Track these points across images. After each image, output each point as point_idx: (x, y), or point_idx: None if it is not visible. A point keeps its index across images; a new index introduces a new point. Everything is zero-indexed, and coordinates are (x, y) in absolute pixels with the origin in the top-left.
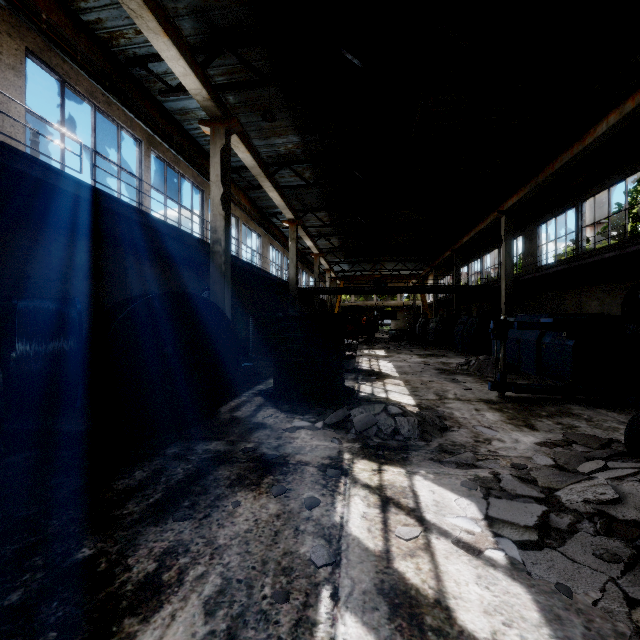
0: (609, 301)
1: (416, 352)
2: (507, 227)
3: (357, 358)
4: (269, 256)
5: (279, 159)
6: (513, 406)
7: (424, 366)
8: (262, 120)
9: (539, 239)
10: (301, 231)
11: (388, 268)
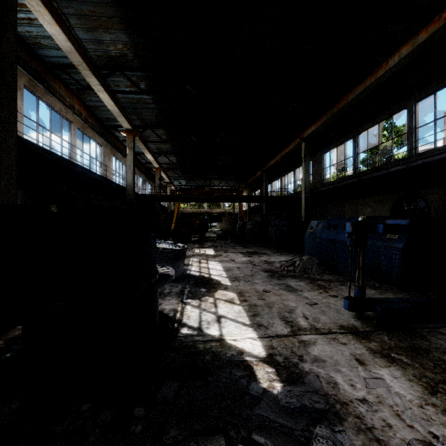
0: (380, 208)
1: (240, 250)
2: (306, 151)
3: (188, 259)
4: (111, 165)
5: (110, 62)
6: (393, 341)
7: (252, 267)
8: (81, 0)
9: (324, 163)
10: (140, 144)
11: (215, 184)
